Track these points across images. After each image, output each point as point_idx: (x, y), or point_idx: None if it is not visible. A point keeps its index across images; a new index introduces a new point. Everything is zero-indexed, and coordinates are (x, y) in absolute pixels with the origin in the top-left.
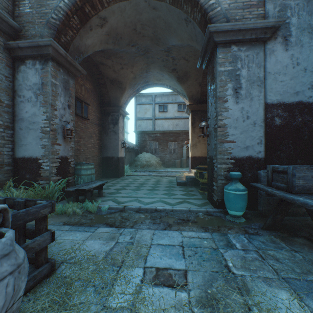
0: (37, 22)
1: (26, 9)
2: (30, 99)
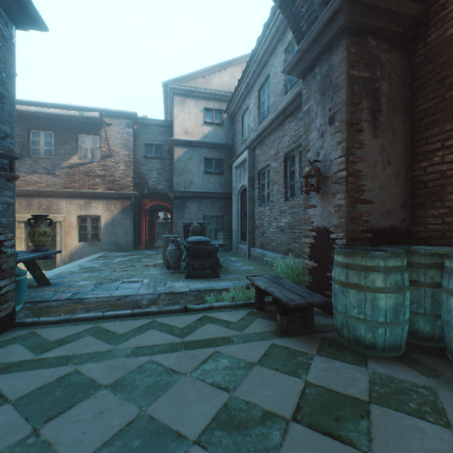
0: None
1: None
2: None
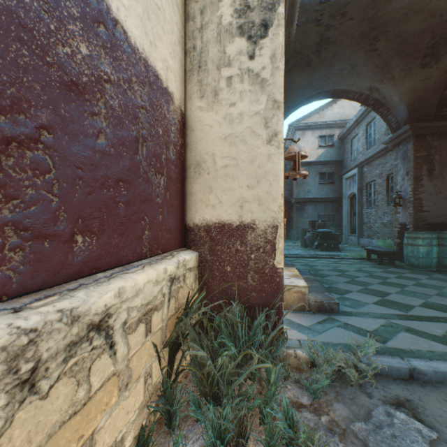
0: None
1: None
2: None
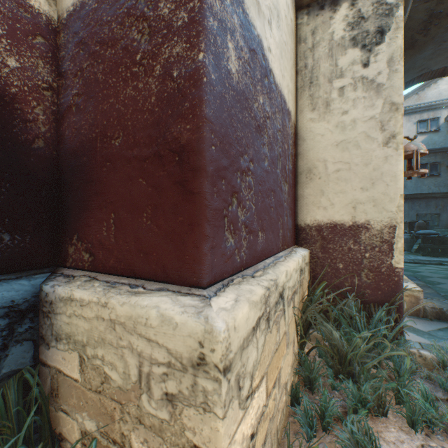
0: None
1: None
2: None
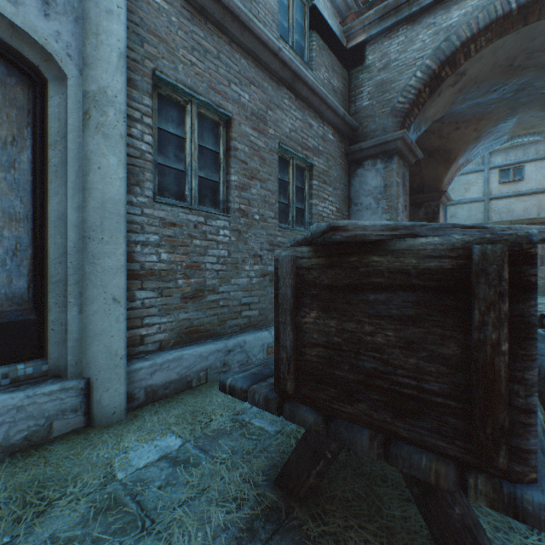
0: (378, 113)
1: (363, 103)
2: (368, 206)
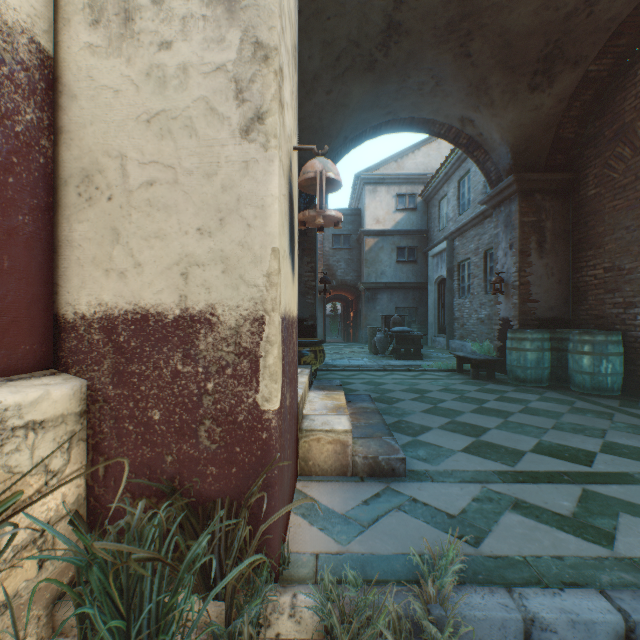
0: None
1: None
2: None
